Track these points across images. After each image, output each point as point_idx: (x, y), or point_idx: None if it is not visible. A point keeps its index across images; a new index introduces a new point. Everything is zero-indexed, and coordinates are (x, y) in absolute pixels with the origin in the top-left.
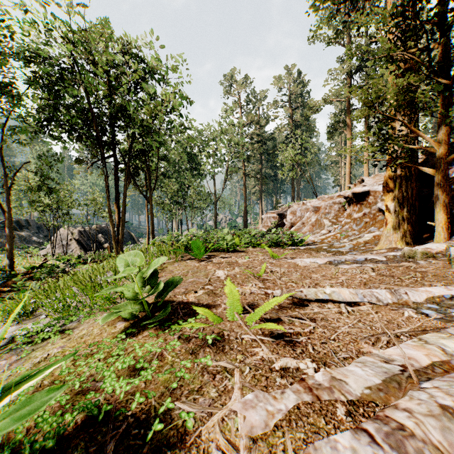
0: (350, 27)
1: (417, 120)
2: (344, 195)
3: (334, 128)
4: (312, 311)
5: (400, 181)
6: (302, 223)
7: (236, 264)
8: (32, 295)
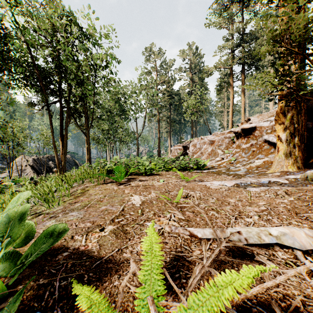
0: (239, 2)
1: (305, 64)
2: (234, 131)
3: (221, 86)
4: (277, 279)
5: (291, 114)
6: (201, 153)
7: (152, 188)
8: None
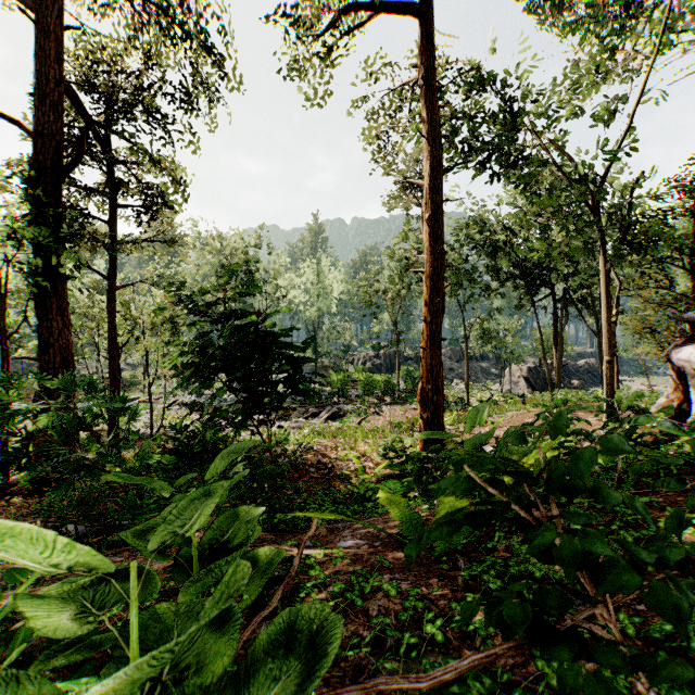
0: None
1: None
2: None
3: None
4: None
5: None
6: None
7: None
8: (461, 413)
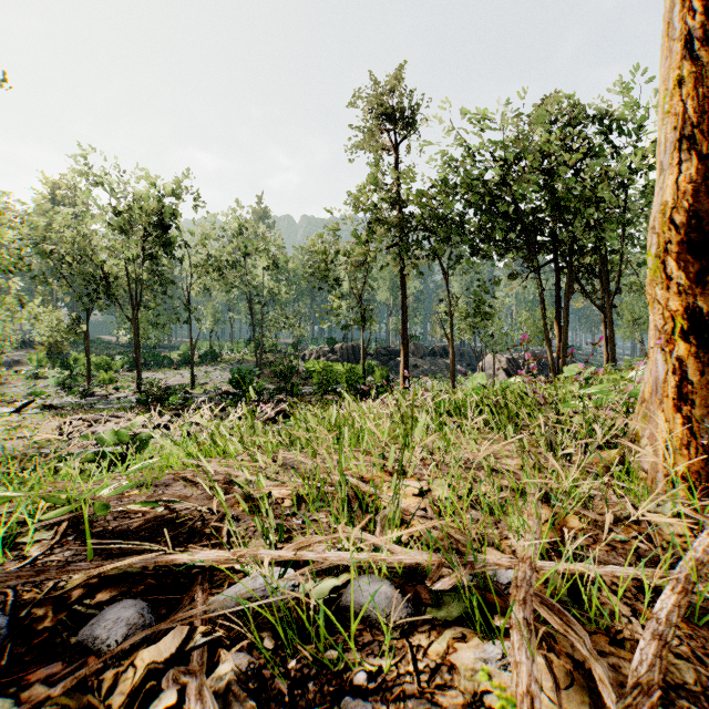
0: None
1: None
2: None
3: None
4: None
5: None
6: None
7: None
8: None
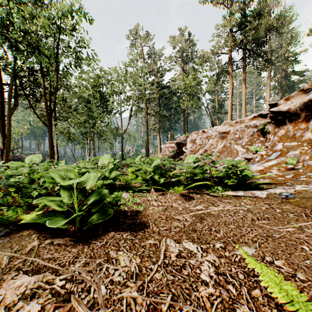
0: None
1: None
2: (279, 110)
3: (218, 75)
4: None
5: None
6: (204, 151)
7: None
8: None
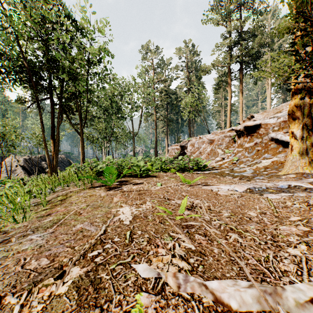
0: None
1: None
2: (236, 129)
3: (219, 85)
4: None
5: (308, 107)
6: (199, 152)
7: (148, 194)
8: None
